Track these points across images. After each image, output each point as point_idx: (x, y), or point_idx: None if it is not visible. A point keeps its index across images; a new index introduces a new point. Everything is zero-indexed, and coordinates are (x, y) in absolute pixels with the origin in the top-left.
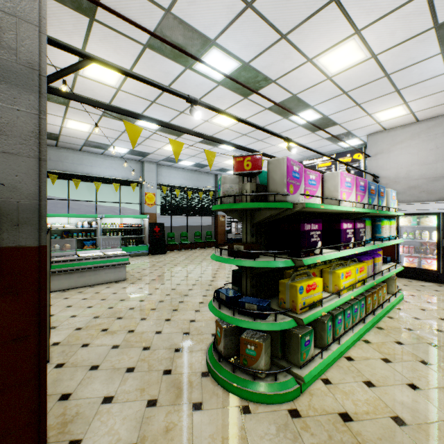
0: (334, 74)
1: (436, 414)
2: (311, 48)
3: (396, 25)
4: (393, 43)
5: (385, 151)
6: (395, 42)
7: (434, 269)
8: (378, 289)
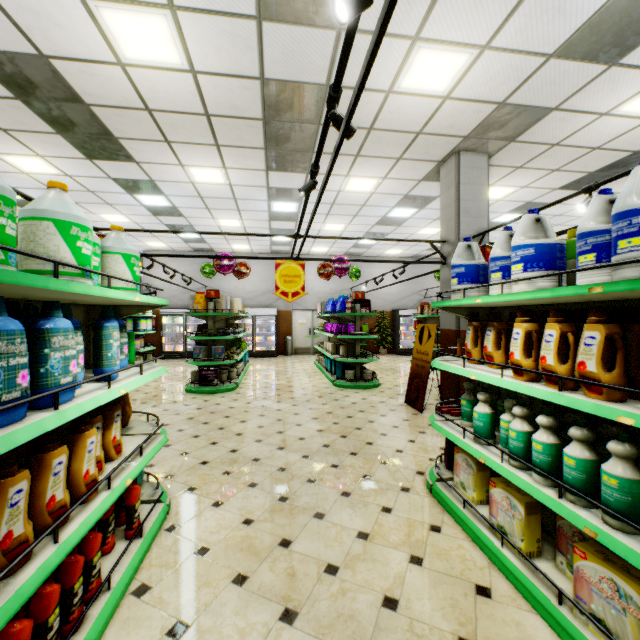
0: (112, 221)
1: (144, 385)
2: (94, 210)
3: (145, 218)
4: (145, 222)
5: (157, 267)
6: (147, 222)
7: (182, 351)
8: (137, 358)
